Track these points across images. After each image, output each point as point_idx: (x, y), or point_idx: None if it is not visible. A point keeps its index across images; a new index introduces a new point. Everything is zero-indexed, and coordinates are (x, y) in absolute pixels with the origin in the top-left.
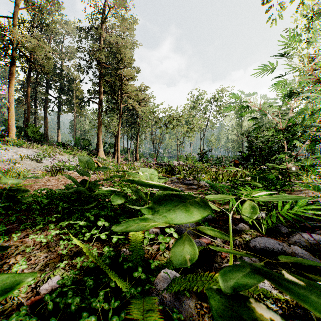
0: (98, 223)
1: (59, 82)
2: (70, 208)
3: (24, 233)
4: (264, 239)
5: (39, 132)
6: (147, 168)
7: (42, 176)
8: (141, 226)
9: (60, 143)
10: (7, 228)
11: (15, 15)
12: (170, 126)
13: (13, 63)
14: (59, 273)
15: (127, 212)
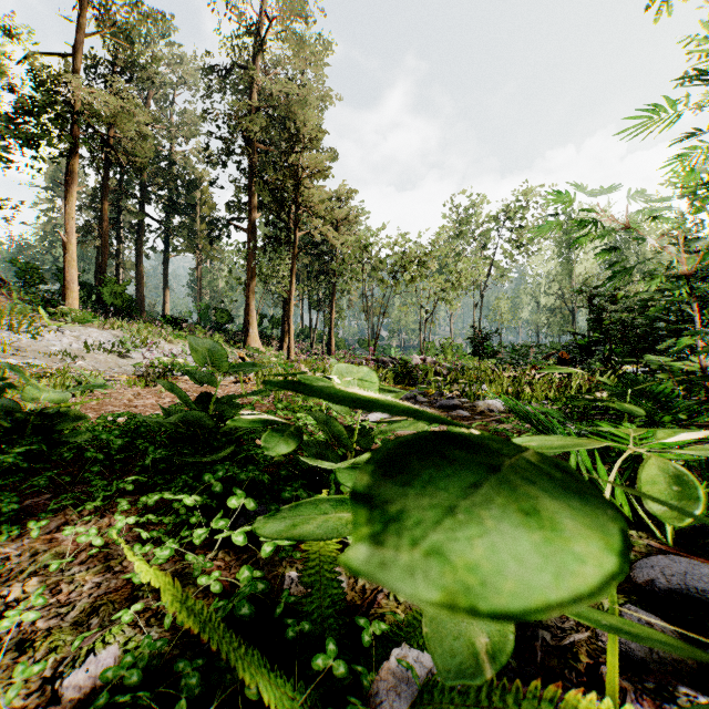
0: (229, 503)
1: (168, 187)
2: (173, 461)
3: (60, 519)
4: (677, 564)
5: (126, 294)
6: (353, 366)
7: (128, 387)
8: (334, 525)
9: (169, 318)
10: (20, 507)
11: (77, 50)
12: (404, 276)
13: (74, 150)
14: (120, 637)
15: (303, 473)
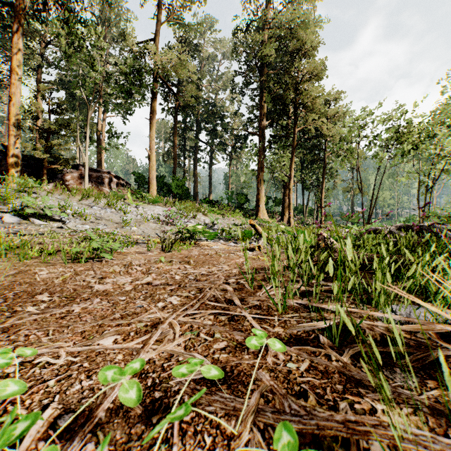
0: None
1: (210, 120)
2: None
3: None
4: None
5: (184, 186)
6: None
7: (150, 251)
8: None
9: (207, 200)
10: None
11: (155, 35)
12: (407, 146)
13: (154, 97)
14: None
15: None
